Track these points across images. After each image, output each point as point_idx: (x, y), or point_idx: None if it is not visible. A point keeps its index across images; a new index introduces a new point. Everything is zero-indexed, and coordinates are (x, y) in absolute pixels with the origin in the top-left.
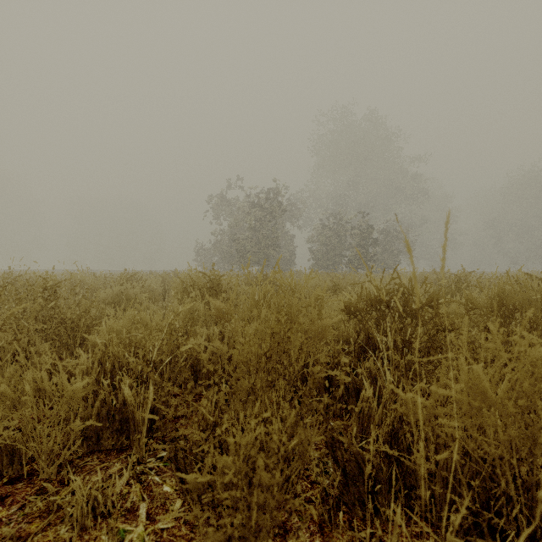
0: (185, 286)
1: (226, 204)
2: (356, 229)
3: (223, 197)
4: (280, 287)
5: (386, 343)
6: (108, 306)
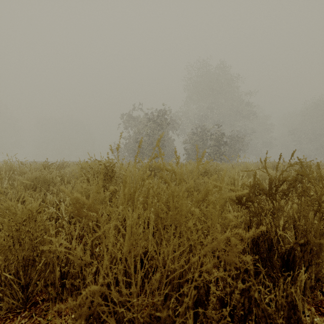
0: (86, 172)
1: (132, 120)
2: (213, 135)
3: (129, 115)
4: (161, 175)
5: (282, 237)
6: (26, 188)
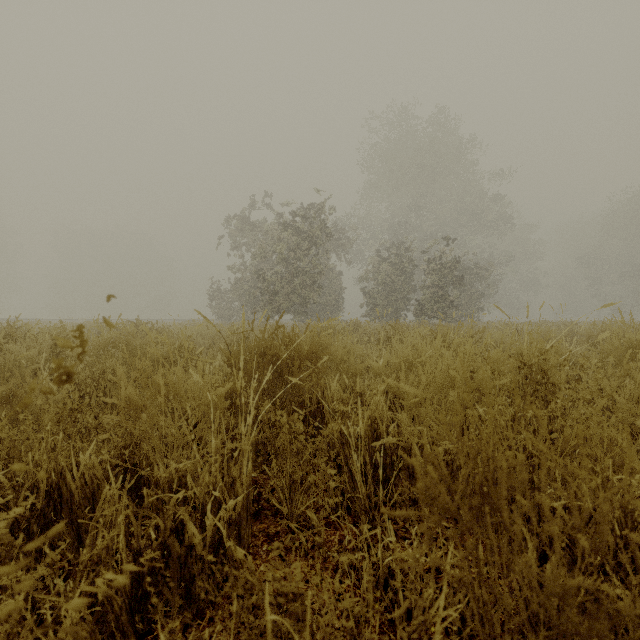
0: None
1: (249, 229)
2: (428, 261)
3: (244, 219)
4: None
5: None
6: None
